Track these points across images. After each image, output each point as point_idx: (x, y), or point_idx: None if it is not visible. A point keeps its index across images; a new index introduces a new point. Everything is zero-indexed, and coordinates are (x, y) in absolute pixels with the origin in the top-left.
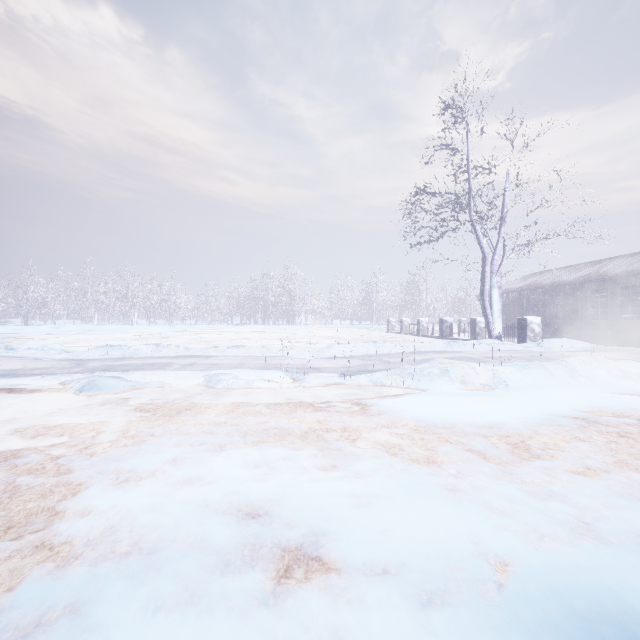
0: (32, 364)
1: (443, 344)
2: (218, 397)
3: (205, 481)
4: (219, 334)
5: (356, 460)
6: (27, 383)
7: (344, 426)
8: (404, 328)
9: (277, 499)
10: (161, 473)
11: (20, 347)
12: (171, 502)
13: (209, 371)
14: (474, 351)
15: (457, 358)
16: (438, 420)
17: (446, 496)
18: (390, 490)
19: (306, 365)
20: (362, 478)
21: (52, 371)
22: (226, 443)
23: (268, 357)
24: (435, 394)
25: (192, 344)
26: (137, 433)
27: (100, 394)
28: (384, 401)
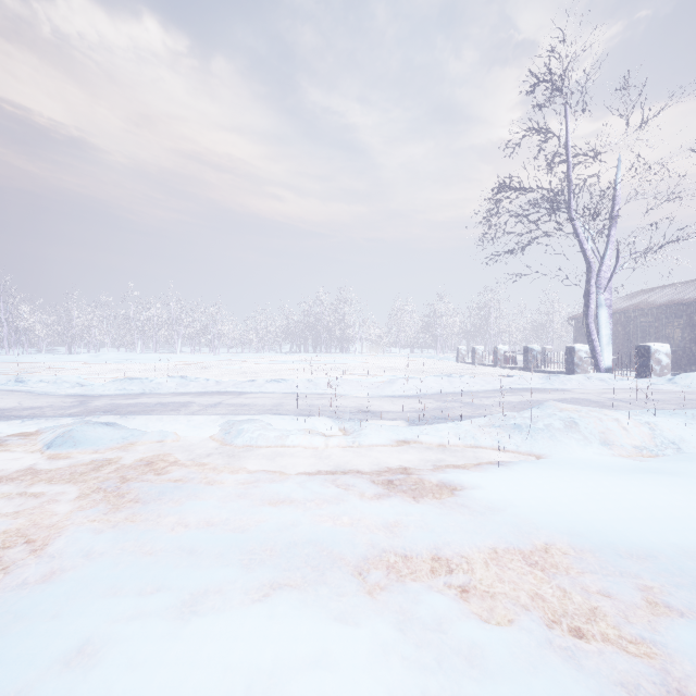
0: (30, 401)
1: (539, 379)
2: (236, 459)
3: None
4: (264, 364)
5: (487, 684)
6: None
7: (435, 544)
8: (477, 357)
9: None
10: None
11: (31, 379)
12: None
13: (232, 417)
14: (586, 389)
15: (570, 400)
16: (611, 535)
17: None
18: None
19: (362, 407)
20: None
21: (44, 412)
22: (208, 590)
23: (314, 395)
24: (571, 467)
25: (230, 376)
26: (66, 548)
27: (73, 452)
28: (491, 480)
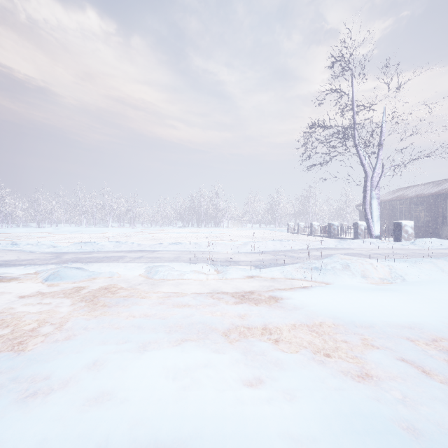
0: (24, 256)
1: (335, 242)
2: (155, 287)
3: (116, 400)
4: (166, 234)
5: (282, 372)
6: (12, 272)
7: (264, 323)
8: (300, 230)
9: (193, 440)
10: (74, 384)
11: (22, 243)
12: (66, 439)
13: (151, 264)
14: (361, 248)
15: (350, 254)
16: (354, 318)
17: (409, 447)
18: (333, 430)
19: (228, 259)
20: (293, 403)
21: (35, 262)
22: (150, 341)
23: (199, 252)
24: (342, 288)
25: (145, 241)
26: (73, 326)
27: (61, 283)
28: (297, 295)
